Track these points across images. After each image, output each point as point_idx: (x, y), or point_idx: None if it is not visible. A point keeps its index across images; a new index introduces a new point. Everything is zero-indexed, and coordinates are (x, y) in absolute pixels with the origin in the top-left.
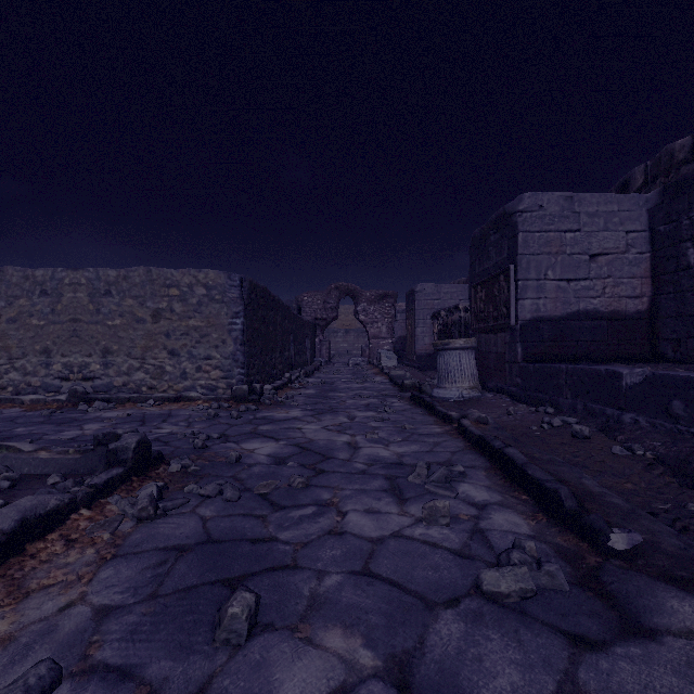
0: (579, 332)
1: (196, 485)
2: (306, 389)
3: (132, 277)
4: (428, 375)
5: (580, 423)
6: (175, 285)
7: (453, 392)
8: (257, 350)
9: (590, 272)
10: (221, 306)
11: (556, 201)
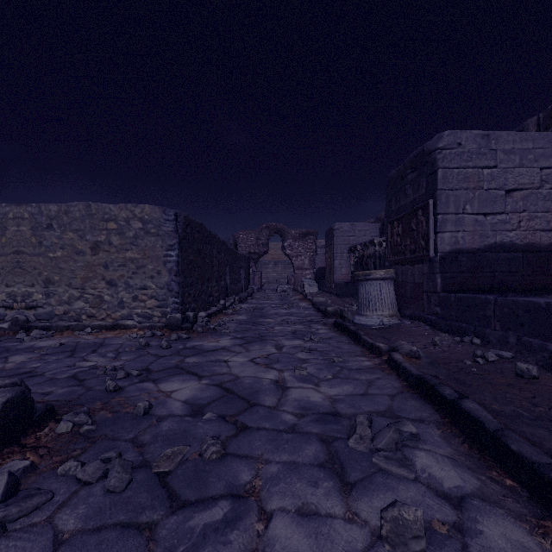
0: (496, 263)
1: (76, 461)
2: (238, 315)
3: (73, 211)
4: (346, 301)
5: (516, 357)
6: (112, 219)
7: (374, 319)
8: (193, 280)
9: (506, 207)
10: (156, 239)
11: (474, 139)
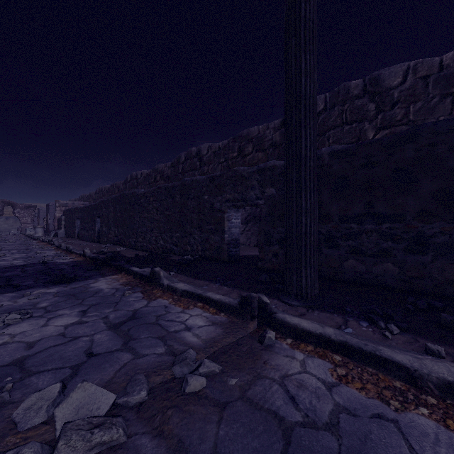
0: None
1: None
2: None
3: None
4: None
5: None
6: None
7: (38, 235)
8: None
9: None
10: None
11: None
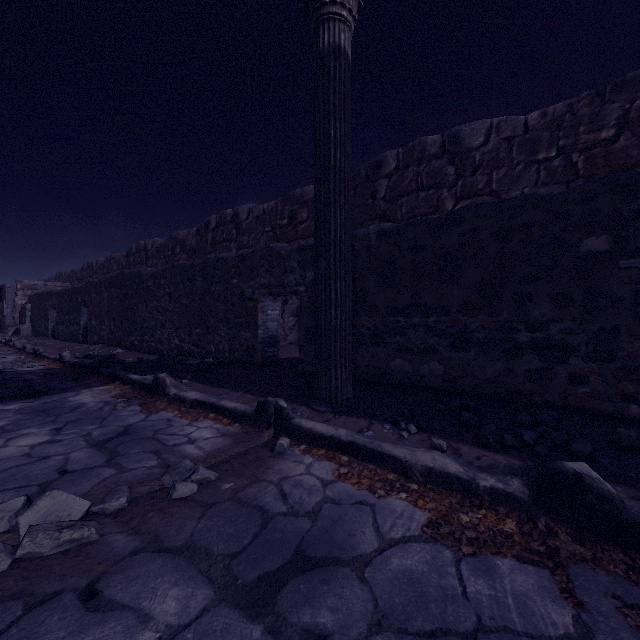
0: None
1: None
2: None
3: None
4: None
5: None
6: None
7: None
8: None
9: None
10: None
11: None
